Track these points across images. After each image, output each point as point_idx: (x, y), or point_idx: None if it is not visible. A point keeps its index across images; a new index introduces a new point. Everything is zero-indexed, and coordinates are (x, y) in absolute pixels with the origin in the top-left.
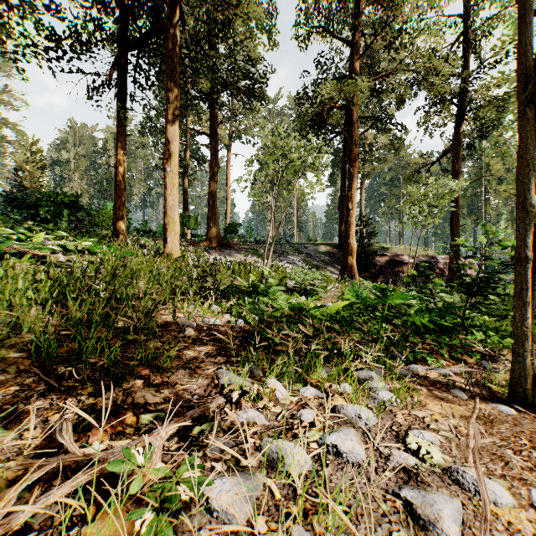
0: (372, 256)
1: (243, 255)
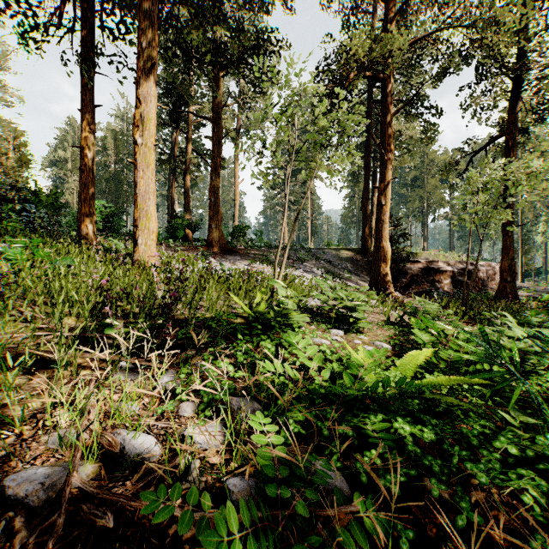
0: (403, 263)
1: (249, 261)
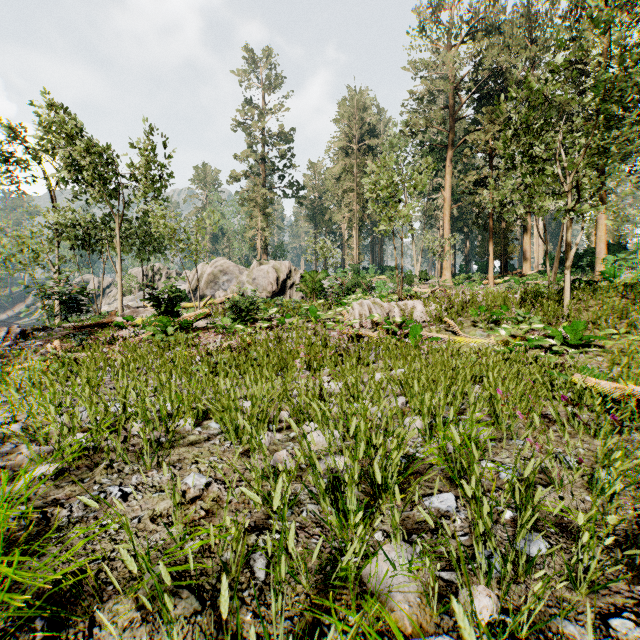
0: None
1: None
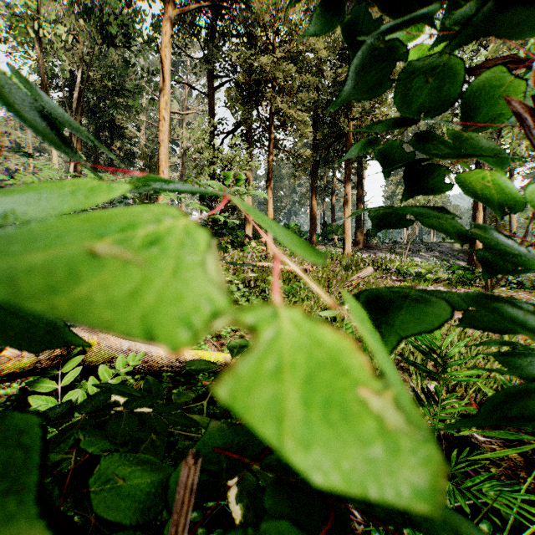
0: None
1: (384, 253)
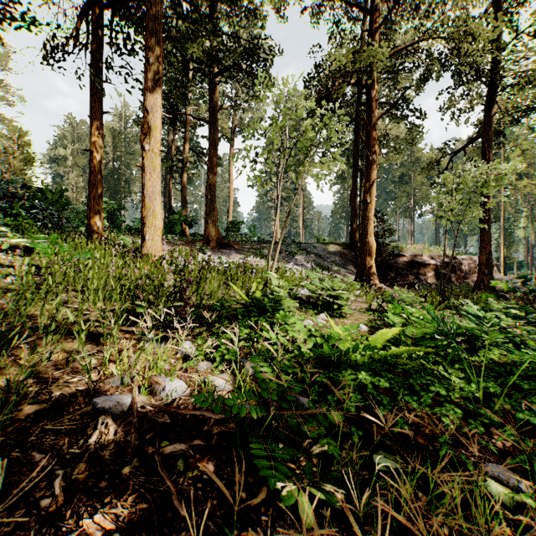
0: (388, 257)
1: (244, 255)
